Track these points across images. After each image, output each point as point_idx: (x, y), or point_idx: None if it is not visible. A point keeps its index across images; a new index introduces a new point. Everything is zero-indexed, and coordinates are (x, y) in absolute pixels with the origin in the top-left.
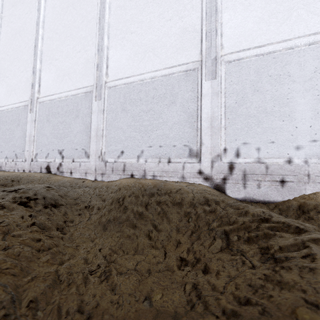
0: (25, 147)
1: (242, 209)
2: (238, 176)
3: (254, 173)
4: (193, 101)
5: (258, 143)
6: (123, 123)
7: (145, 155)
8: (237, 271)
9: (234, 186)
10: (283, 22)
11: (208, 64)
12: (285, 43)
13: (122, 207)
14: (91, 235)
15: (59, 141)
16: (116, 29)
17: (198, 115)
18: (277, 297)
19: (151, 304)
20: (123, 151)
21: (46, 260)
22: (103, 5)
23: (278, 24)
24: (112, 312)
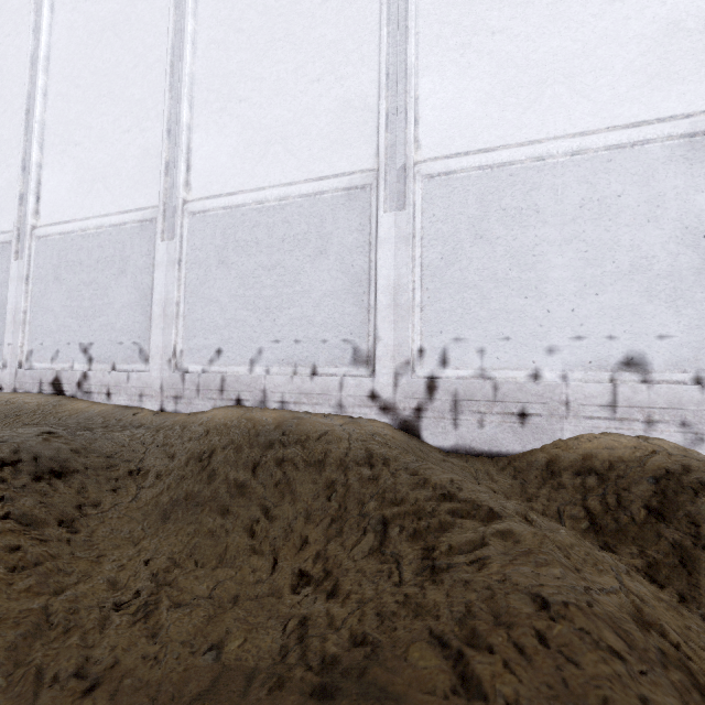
0: (5, 337)
1: (421, 475)
2: (444, 404)
3: (473, 398)
4: (362, 251)
5: (481, 340)
6: (222, 290)
7: (267, 359)
8: (374, 591)
9: (437, 423)
10: (529, 107)
11: (390, 179)
12: (531, 147)
13: (207, 471)
14: (134, 531)
15: (83, 325)
16: (207, 90)
17: (371, 281)
18: (400, 630)
19: (218, 656)
20: (221, 349)
21: (27, 587)
22: (180, 35)
23: (520, 109)
24: (141, 673)
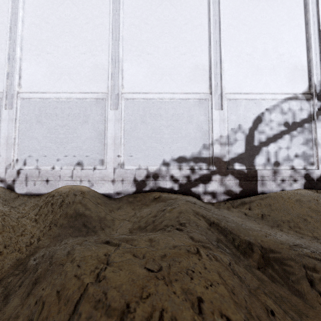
0: None
1: None
2: (23, 178)
3: (32, 176)
4: None
5: (37, 156)
6: None
7: None
8: None
9: (20, 185)
10: (57, 81)
11: (9, 97)
12: (56, 94)
13: None
14: None
15: None
16: None
17: (0, 134)
18: None
19: None
20: None
21: None
22: None
23: (55, 81)
24: None
